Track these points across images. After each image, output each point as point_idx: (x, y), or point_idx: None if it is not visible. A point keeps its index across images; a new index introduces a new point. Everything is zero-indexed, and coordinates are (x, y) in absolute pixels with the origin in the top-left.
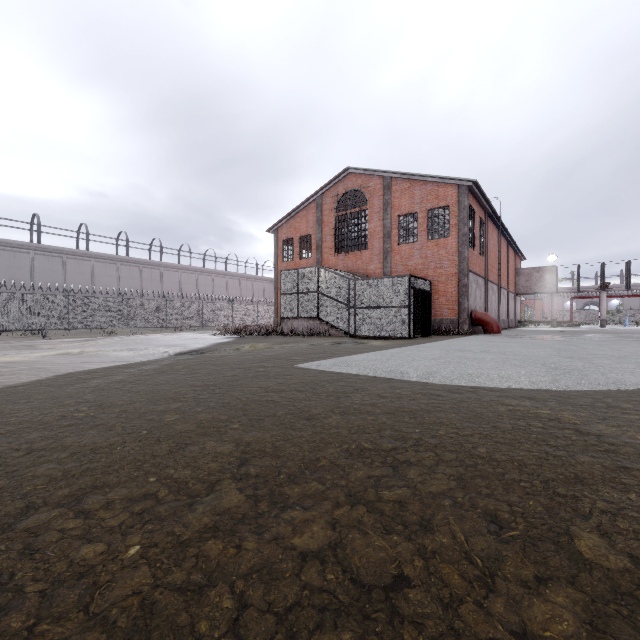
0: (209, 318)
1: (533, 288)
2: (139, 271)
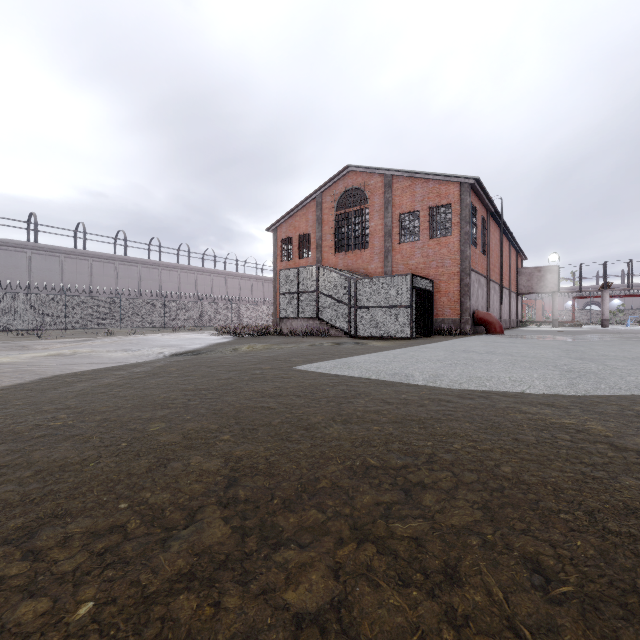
0: (208, 318)
1: (535, 288)
2: (137, 271)
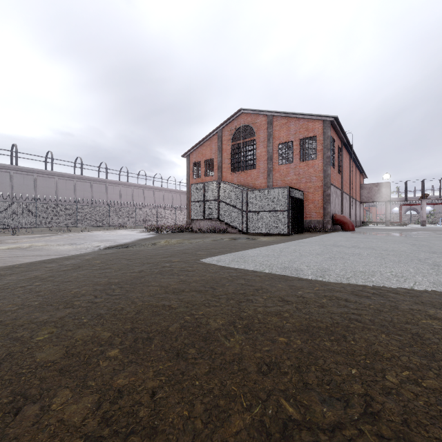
0: (140, 219)
1: (373, 198)
2: (90, 186)
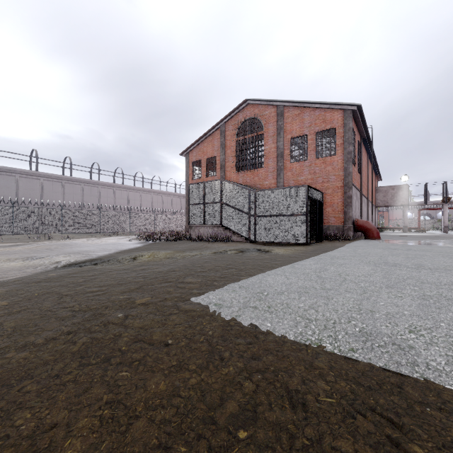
0: (135, 225)
1: (389, 202)
2: (81, 188)
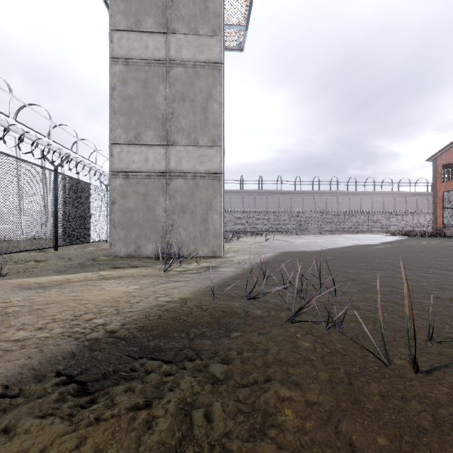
0: (372, 225)
1: None
2: (325, 198)
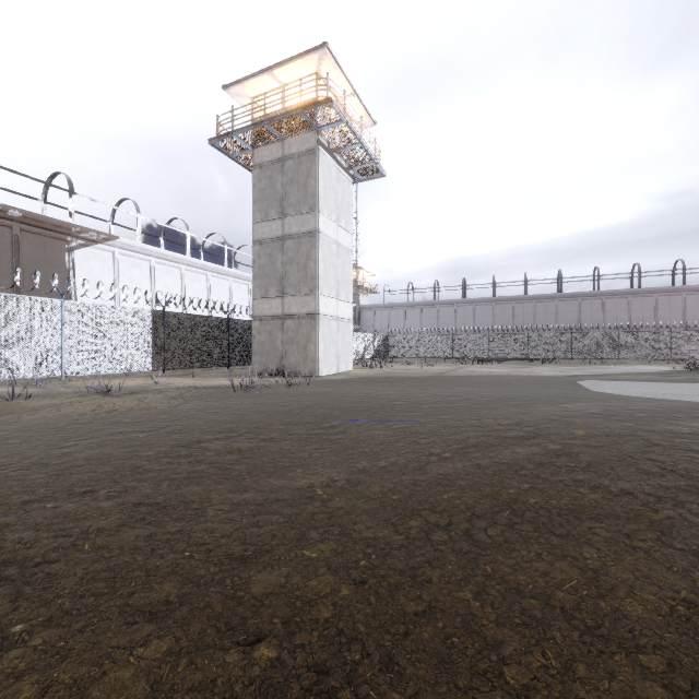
0: None
1: None
2: (653, 301)
